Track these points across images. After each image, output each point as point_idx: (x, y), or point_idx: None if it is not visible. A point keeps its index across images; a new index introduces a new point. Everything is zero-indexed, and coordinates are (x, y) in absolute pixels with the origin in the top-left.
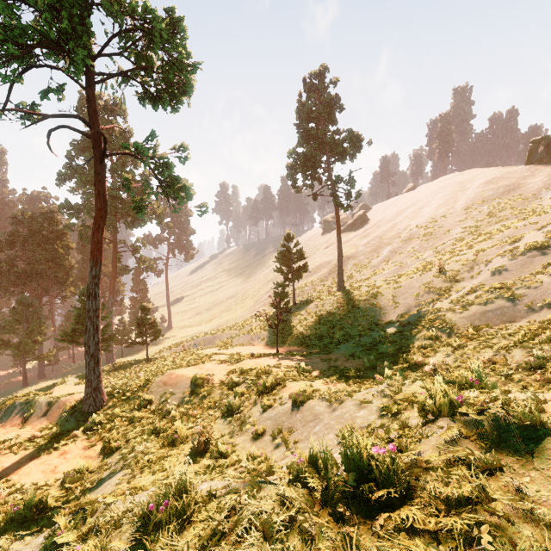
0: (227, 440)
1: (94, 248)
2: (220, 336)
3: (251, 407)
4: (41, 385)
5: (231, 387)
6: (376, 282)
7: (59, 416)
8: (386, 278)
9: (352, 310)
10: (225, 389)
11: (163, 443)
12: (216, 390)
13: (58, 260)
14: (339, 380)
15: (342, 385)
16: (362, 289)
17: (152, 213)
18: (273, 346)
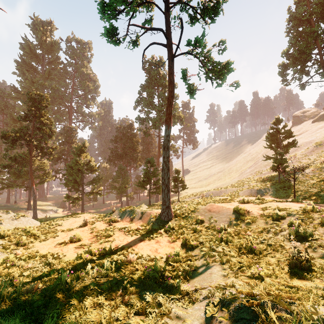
0: None
1: (167, 117)
2: (225, 191)
3: None
4: None
5: (274, 219)
6: None
7: (148, 220)
8: None
9: None
10: (269, 220)
11: (240, 251)
12: (258, 219)
13: (134, 148)
14: None
15: None
16: None
17: (178, 118)
18: (279, 198)
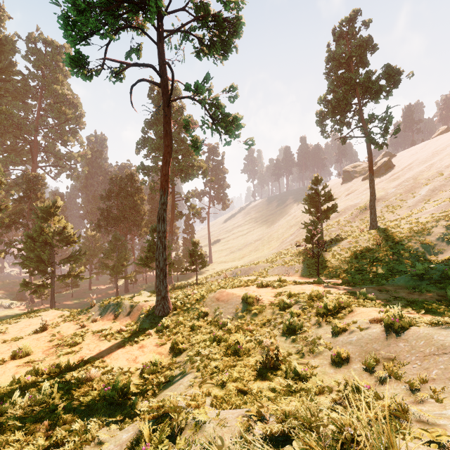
0: (297, 360)
1: (163, 179)
2: (255, 268)
3: (315, 328)
4: (126, 296)
5: (281, 308)
6: (419, 220)
7: (138, 316)
8: (431, 215)
9: (394, 246)
10: (276, 309)
11: (226, 352)
12: (266, 309)
13: (137, 208)
14: (426, 310)
15: (435, 316)
16: (401, 227)
17: (199, 169)
18: (309, 277)
